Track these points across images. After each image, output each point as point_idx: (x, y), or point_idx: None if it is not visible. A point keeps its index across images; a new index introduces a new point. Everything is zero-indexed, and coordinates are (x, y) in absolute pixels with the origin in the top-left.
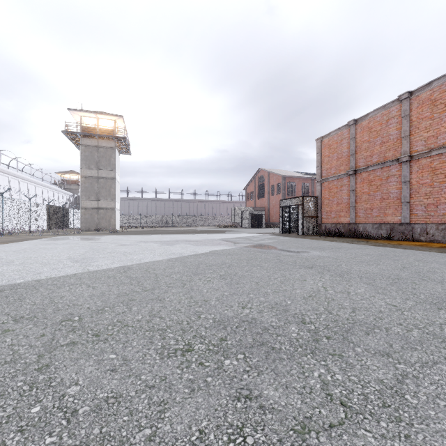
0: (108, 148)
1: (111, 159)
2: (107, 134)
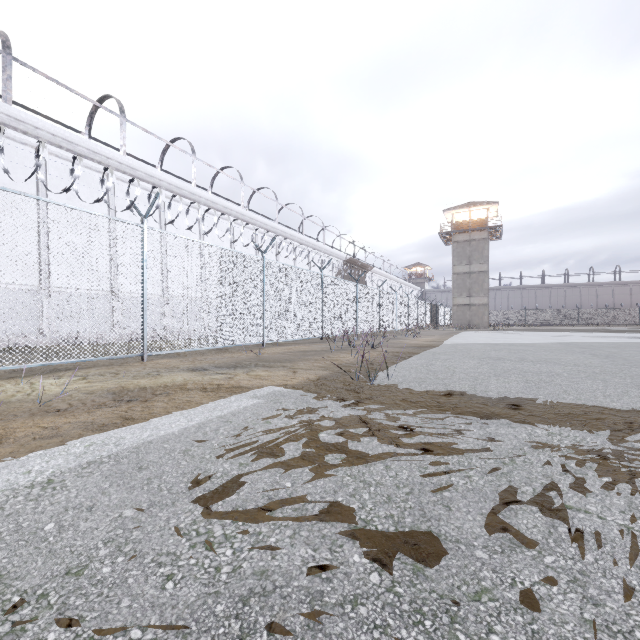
0: (480, 240)
1: (484, 252)
2: (479, 226)
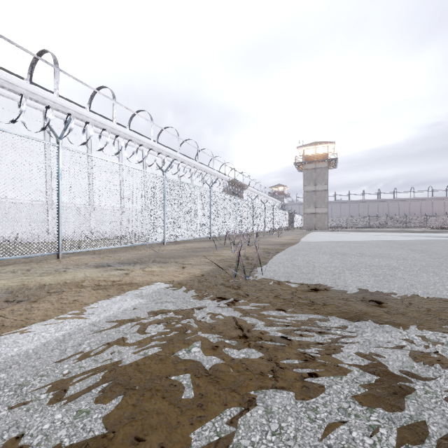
0: (322, 168)
1: (325, 176)
2: (322, 158)
